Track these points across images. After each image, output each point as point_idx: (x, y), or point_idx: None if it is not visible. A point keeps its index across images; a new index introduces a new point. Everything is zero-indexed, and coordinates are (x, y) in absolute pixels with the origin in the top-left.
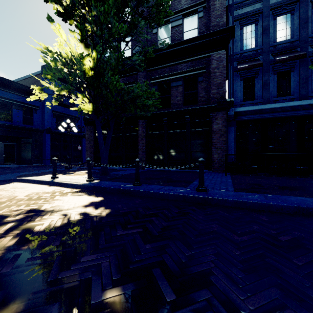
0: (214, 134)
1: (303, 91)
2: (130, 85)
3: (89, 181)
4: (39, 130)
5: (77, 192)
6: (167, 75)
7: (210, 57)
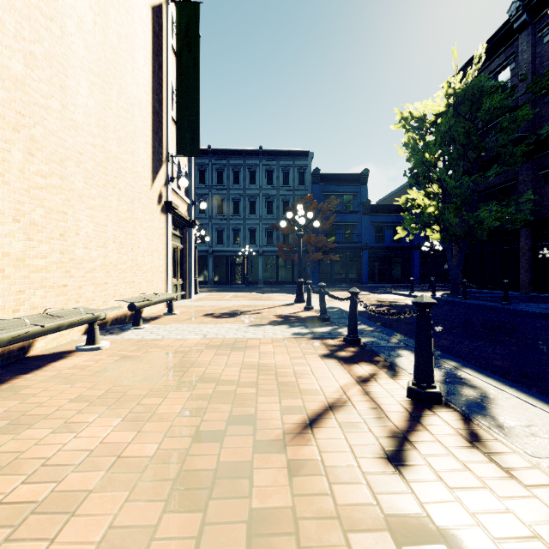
0: None
1: None
2: (508, 184)
3: (432, 295)
4: (407, 247)
5: None
6: None
7: None
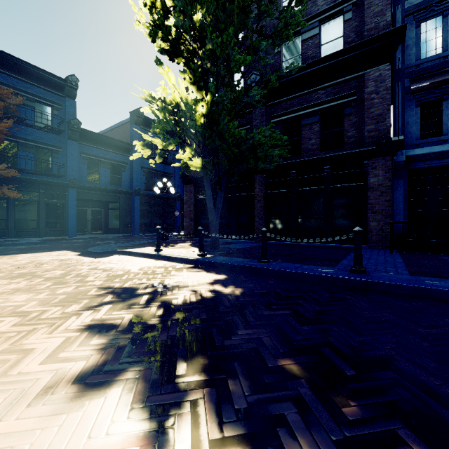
0: (371, 192)
1: None
2: (242, 128)
3: (201, 255)
4: (128, 192)
5: (192, 268)
6: (295, 110)
7: (364, 77)
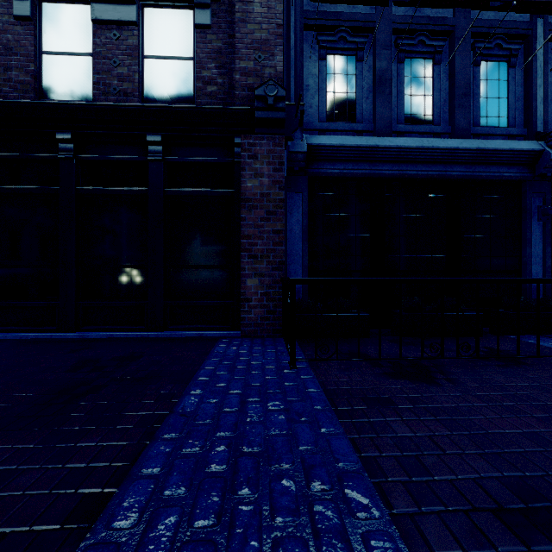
0: (249, 209)
1: (462, 117)
2: None
3: None
4: None
5: None
6: None
7: None
